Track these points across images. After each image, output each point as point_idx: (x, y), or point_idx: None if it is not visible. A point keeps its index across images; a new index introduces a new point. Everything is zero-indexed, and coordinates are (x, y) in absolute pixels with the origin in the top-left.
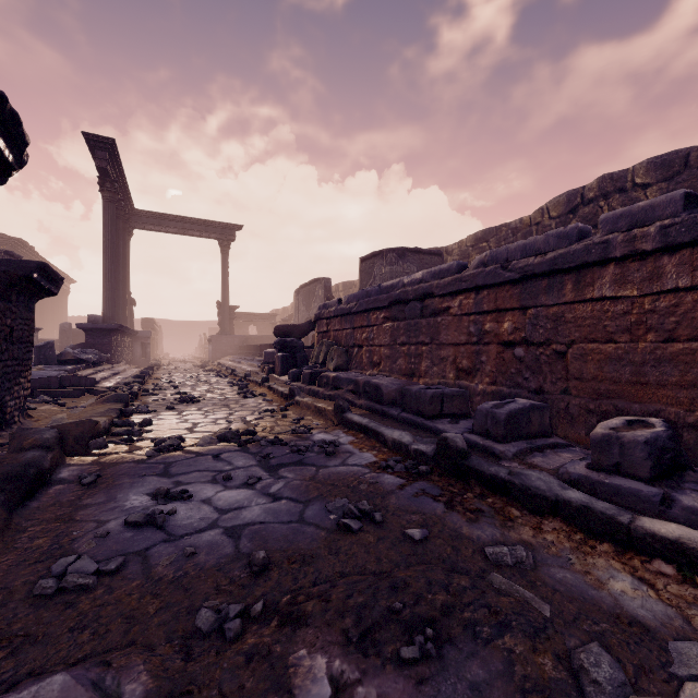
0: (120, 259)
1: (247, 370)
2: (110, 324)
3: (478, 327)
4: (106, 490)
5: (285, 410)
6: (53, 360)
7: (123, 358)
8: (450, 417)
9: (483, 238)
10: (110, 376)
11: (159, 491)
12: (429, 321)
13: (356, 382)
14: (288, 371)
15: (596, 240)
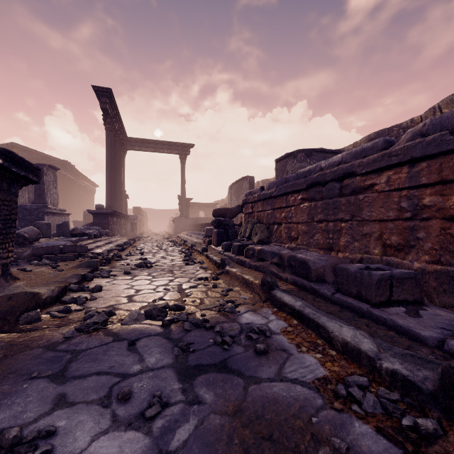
0: (117, 168)
1: (194, 241)
2: (108, 210)
3: (412, 202)
4: None
5: (216, 279)
6: (68, 233)
7: (118, 232)
8: (402, 304)
9: (376, 138)
10: (103, 245)
11: (1, 440)
12: (349, 199)
13: (280, 255)
14: (222, 243)
15: None
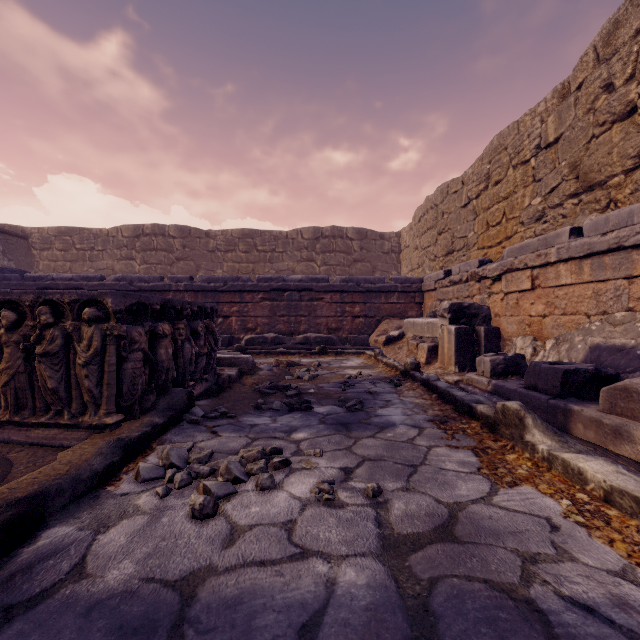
0: None
1: None
2: None
3: None
4: None
5: None
6: None
7: None
8: None
9: (67, 233)
10: None
11: None
12: None
13: None
14: None
15: (167, 283)
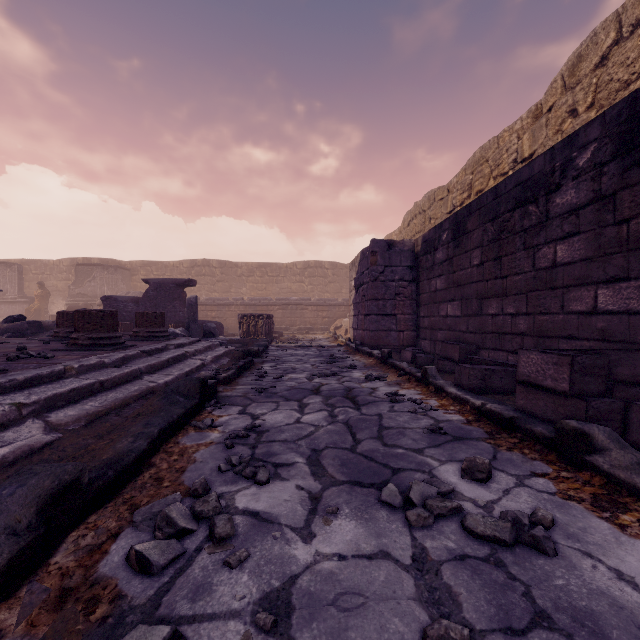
0: None
1: None
2: None
3: (206, 314)
4: None
5: None
6: None
7: None
8: None
9: (149, 265)
10: None
11: None
12: None
13: None
14: None
15: (232, 301)
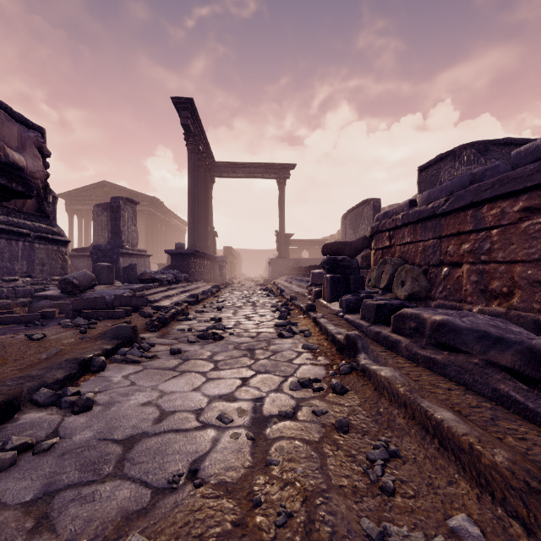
0: (202, 199)
1: (294, 291)
2: (188, 249)
3: None
4: None
5: (340, 391)
6: (135, 279)
7: (203, 277)
8: None
9: None
10: (177, 294)
11: None
12: None
13: (535, 353)
14: (339, 296)
15: None
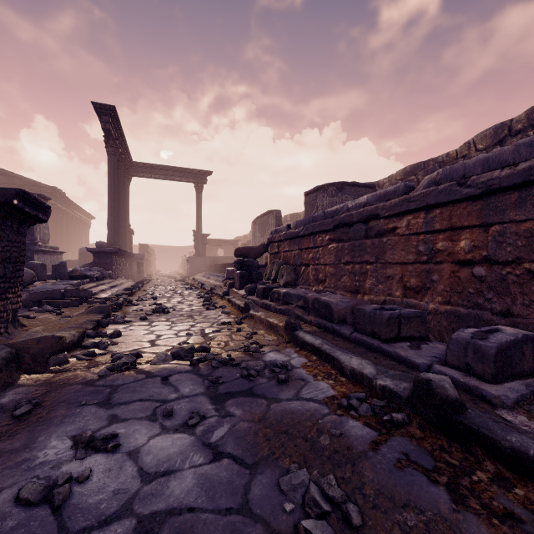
0: (121, 198)
1: (213, 284)
2: (111, 248)
3: (428, 246)
4: (33, 426)
5: (240, 323)
6: (66, 276)
7: (123, 274)
8: (409, 340)
9: (412, 172)
10: (108, 289)
11: (80, 438)
12: (374, 241)
13: (305, 298)
14: (245, 286)
15: None
